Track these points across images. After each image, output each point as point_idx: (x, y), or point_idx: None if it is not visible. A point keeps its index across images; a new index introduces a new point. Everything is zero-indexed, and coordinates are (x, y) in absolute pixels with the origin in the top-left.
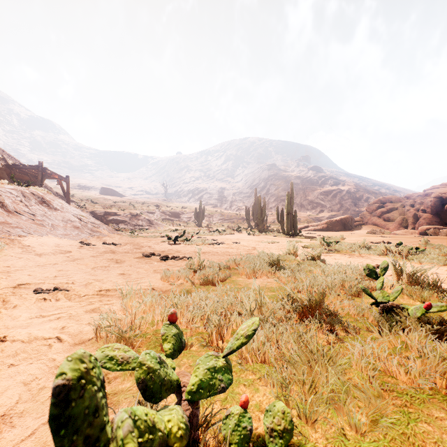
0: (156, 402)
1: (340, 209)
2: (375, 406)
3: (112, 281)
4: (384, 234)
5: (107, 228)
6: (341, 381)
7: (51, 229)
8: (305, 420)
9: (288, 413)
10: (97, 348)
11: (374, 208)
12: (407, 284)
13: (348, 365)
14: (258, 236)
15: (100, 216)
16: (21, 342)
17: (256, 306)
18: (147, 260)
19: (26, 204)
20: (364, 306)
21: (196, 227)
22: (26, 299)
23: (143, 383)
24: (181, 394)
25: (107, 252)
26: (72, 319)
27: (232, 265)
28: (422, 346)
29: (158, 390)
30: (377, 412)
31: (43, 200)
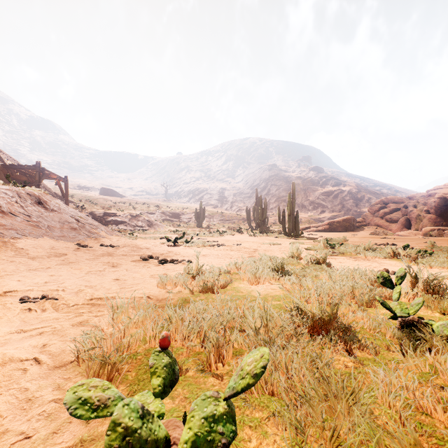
0: None
1: (341, 209)
2: None
3: (105, 287)
4: (387, 235)
5: (105, 229)
6: (369, 426)
7: (47, 231)
8: None
9: None
10: (79, 374)
11: (376, 209)
12: (424, 293)
13: (373, 400)
14: (259, 237)
15: (100, 216)
16: None
17: (261, 321)
18: (145, 264)
19: (22, 205)
20: (381, 320)
21: (196, 228)
22: (10, 309)
23: None
24: None
25: (104, 255)
26: (56, 334)
27: (233, 270)
28: None
29: None
30: None
31: (39, 201)
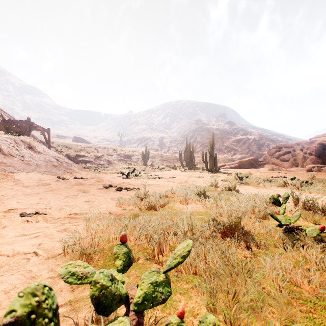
0: (107, 315)
1: (248, 152)
2: (286, 312)
3: (79, 206)
4: (281, 171)
5: (77, 167)
6: (258, 291)
7: (36, 167)
8: (230, 324)
9: (218, 325)
10: (65, 262)
11: (273, 152)
12: (302, 210)
13: (262, 277)
14: (188, 172)
15: (73, 157)
16: (6, 256)
17: (188, 227)
18: (106, 191)
19: (18, 149)
20: (271, 227)
21: (143, 165)
22: (14, 221)
23: (97, 299)
24: (129, 305)
25: (77, 184)
26: (47, 237)
27: (169, 194)
28: (319, 260)
29: (110, 304)
30: (289, 318)
31: (30, 146)
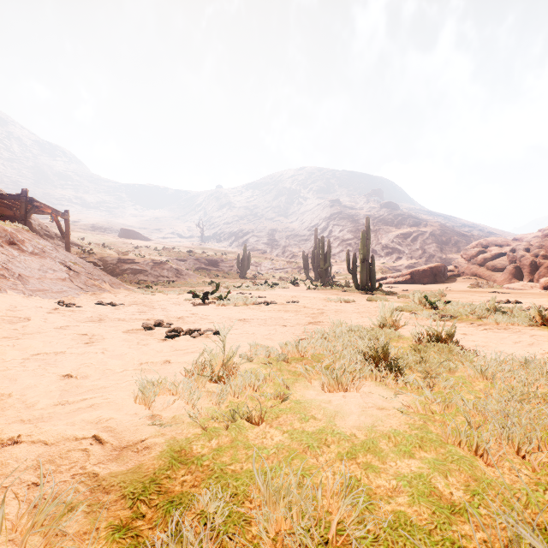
0: None
1: (422, 255)
2: None
3: (26, 401)
4: (493, 288)
5: (110, 281)
6: None
7: (16, 282)
8: None
9: None
10: None
11: (472, 254)
12: None
13: None
14: (322, 291)
15: (112, 264)
16: None
17: None
18: (143, 338)
19: None
20: None
21: (239, 278)
22: None
23: None
24: None
25: (90, 319)
26: None
27: (290, 352)
28: None
29: None
30: None
31: (12, 240)
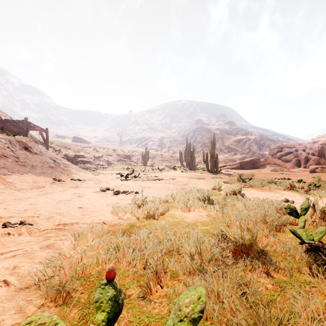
0: None
1: (249, 152)
2: None
3: (71, 214)
4: (283, 171)
5: (75, 167)
6: None
7: (31, 169)
8: None
9: None
10: (39, 296)
11: (274, 152)
12: (321, 221)
13: None
14: (189, 173)
15: (72, 158)
16: None
17: (194, 248)
18: (103, 194)
19: (12, 149)
20: (290, 245)
21: (143, 166)
22: None
23: None
24: None
25: (73, 187)
26: (26, 257)
27: (170, 199)
28: None
29: None
30: None
31: (26, 147)
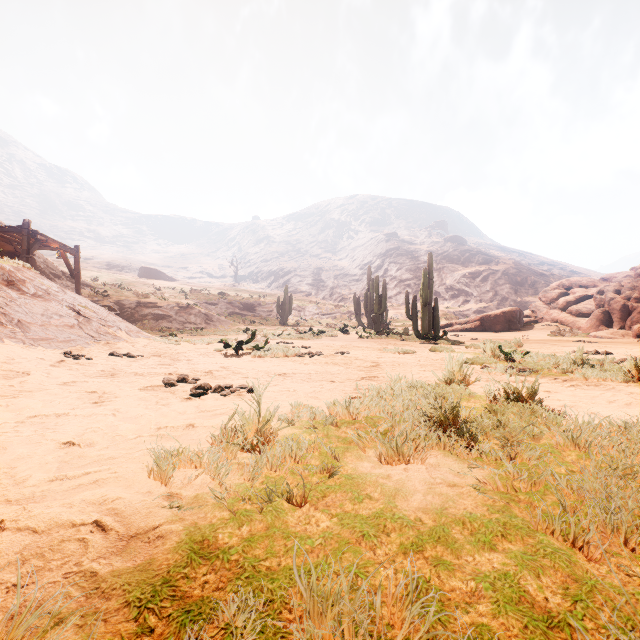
0: None
1: (493, 298)
2: None
3: (15, 476)
4: (577, 337)
5: (127, 328)
6: None
7: (14, 330)
8: None
9: None
10: None
11: (553, 296)
12: None
13: None
14: (377, 340)
15: (130, 308)
16: None
17: None
18: (163, 396)
19: None
20: None
21: (279, 325)
22: None
23: None
24: None
25: (102, 373)
26: None
27: (340, 414)
28: None
29: None
30: None
31: (10, 280)
